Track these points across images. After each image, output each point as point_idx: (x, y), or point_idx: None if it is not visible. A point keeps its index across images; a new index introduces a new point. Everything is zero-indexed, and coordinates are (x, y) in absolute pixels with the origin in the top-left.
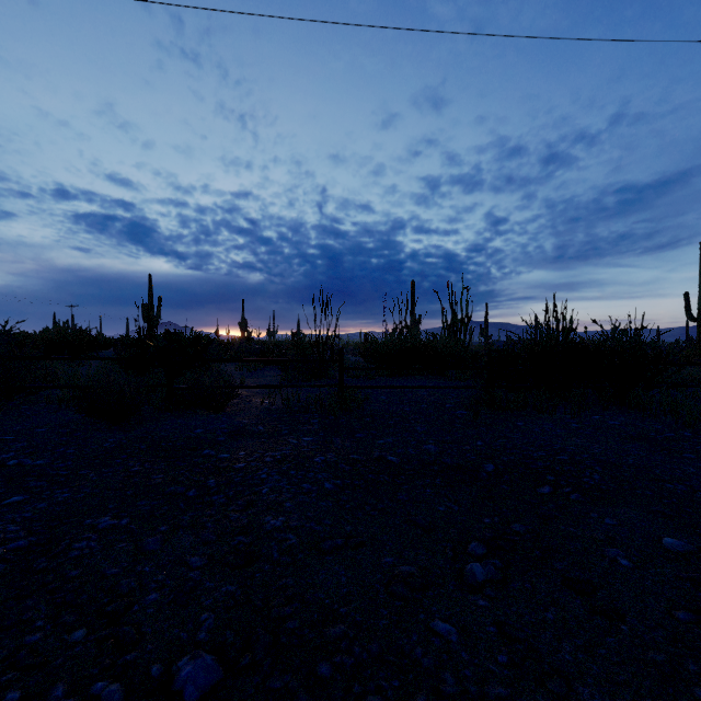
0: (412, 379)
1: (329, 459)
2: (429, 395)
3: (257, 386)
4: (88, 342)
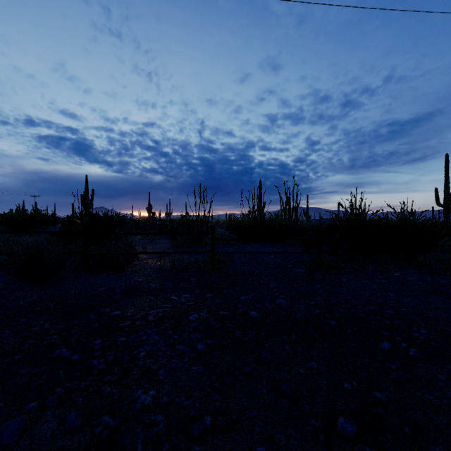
0: (262, 245)
1: (202, 316)
2: (275, 258)
3: (151, 252)
4: (39, 220)
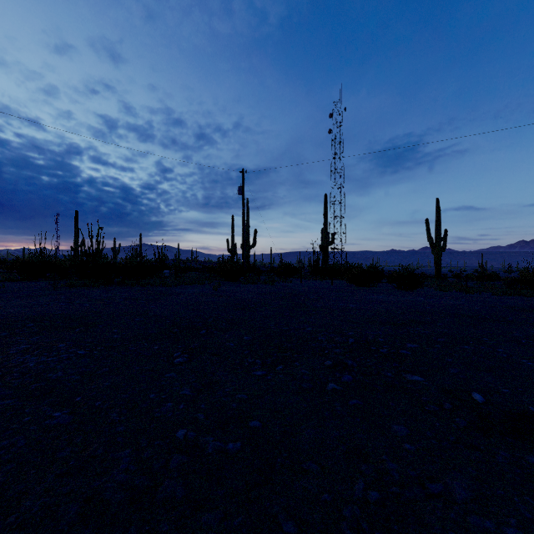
0: (46, 281)
1: None
2: (45, 285)
3: None
4: None
